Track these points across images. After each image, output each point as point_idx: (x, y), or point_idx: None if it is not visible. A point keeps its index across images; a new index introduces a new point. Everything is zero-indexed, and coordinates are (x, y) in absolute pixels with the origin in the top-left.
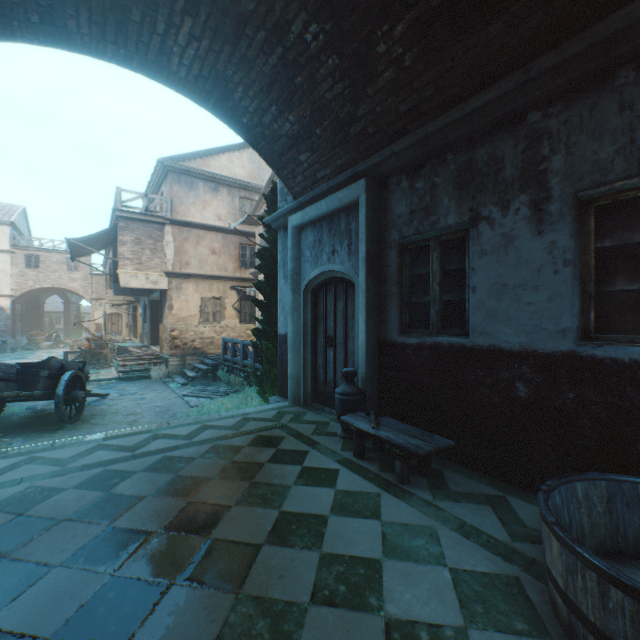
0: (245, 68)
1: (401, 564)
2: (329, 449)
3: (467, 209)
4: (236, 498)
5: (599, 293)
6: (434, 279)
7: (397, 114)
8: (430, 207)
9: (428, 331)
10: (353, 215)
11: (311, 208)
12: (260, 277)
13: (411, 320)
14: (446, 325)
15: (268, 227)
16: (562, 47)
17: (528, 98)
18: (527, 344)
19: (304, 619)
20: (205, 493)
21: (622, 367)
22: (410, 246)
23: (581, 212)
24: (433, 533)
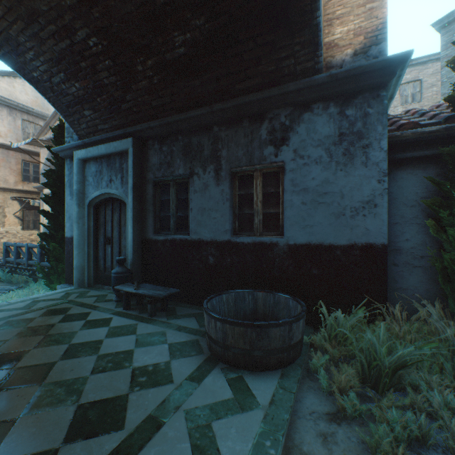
0: (37, 41)
1: (144, 348)
2: (107, 308)
3: (188, 167)
4: (34, 345)
5: (239, 214)
6: (173, 203)
7: (151, 106)
8: (171, 163)
9: (170, 232)
10: (125, 159)
11: (94, 148)
12: (45, 191)
13: (161, 226)
14: (179, 229)
15: (55, 154)
16: (224, 103)
17: (213, 120)
18: (213, 237)
19: (87, 381)
20: (5, 348)
21: (245, 246)
22: (160, 183)
23: (233, 177)
24: (164, 333)
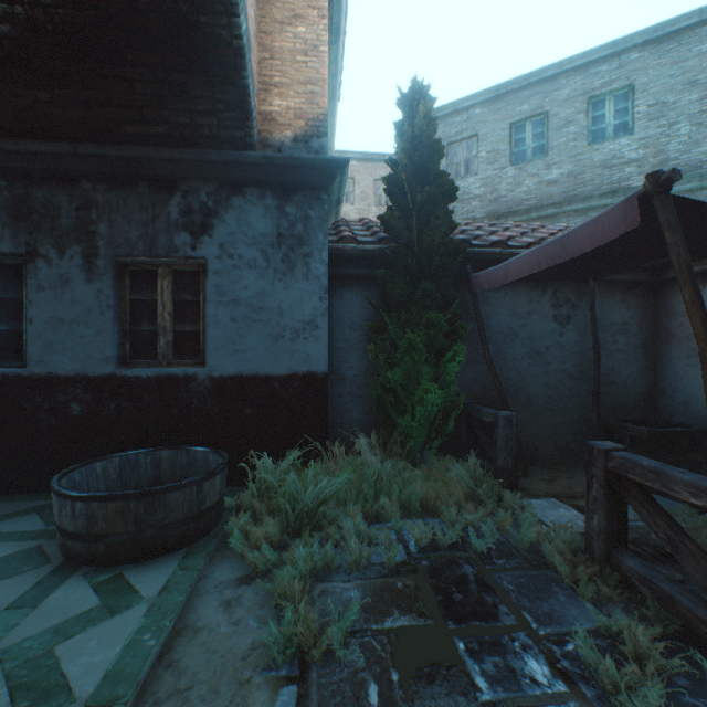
0: None
1: None
2: None
3: (25, 242)
4: None
5: (134, 331)
6: None
7: None
8: None
9: None
10: None
11: None
12: None
13: None
14: (3, 356)
15: None
16: (102, 146)
17: (81, 168)
18: (82, 370)
19: None
20: None
21: (143, 382)
22: None
23: (122, 271)
24: None
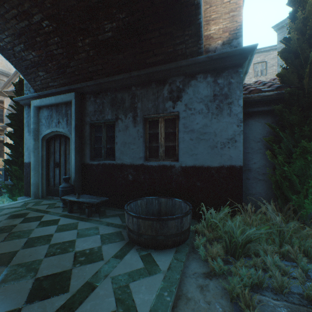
0: (3, 20)
1: (83, 238)
2: (56, 212)
3: (115, 114)
4: (1, 240)
5: (149, 146)
6: (104, 138)
7: (88, 71)
8: (102, 110)
9: (102, 159)
10: (69, 107)
11: (46, 99)
12: (8, 129)
13: (95, 154)
14: (108, 156)
15: (16, 102)
16: (139, 71)
17: (132, 82)
18: (132, 162)
19: (42, 262)
20: None
21: (153, 167)
22: (95, 124)
23: (145, 121)
24: (97, 228)
